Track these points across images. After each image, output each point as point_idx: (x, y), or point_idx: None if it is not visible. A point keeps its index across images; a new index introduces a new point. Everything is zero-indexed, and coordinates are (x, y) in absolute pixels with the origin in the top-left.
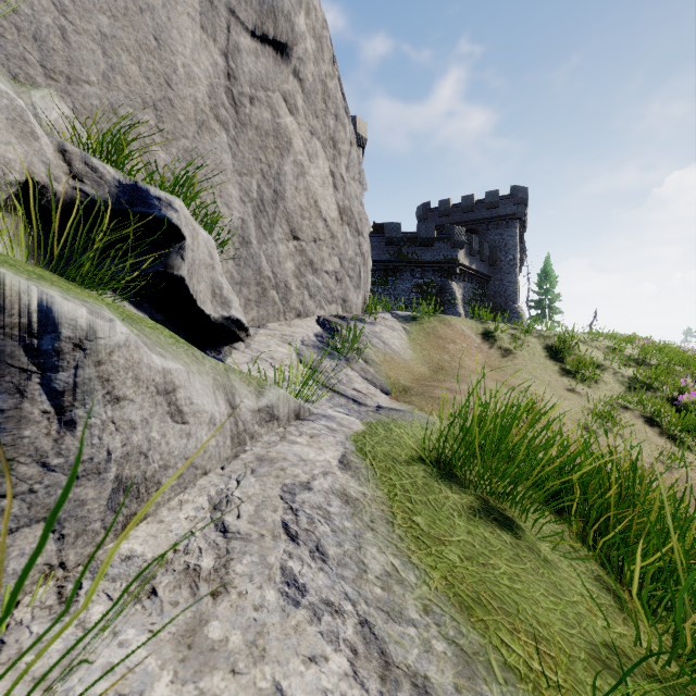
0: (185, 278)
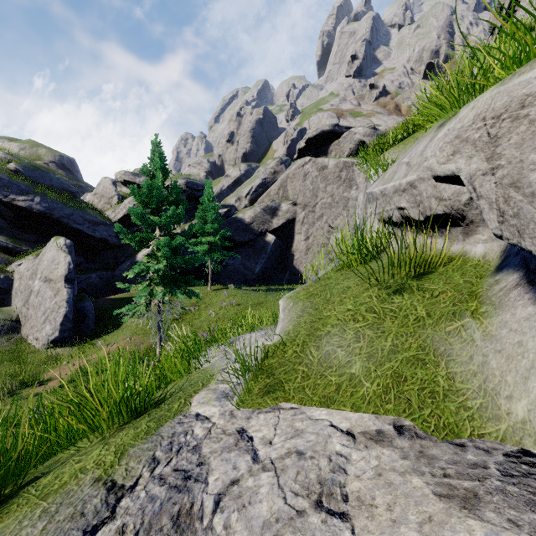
0: (502, 234)
